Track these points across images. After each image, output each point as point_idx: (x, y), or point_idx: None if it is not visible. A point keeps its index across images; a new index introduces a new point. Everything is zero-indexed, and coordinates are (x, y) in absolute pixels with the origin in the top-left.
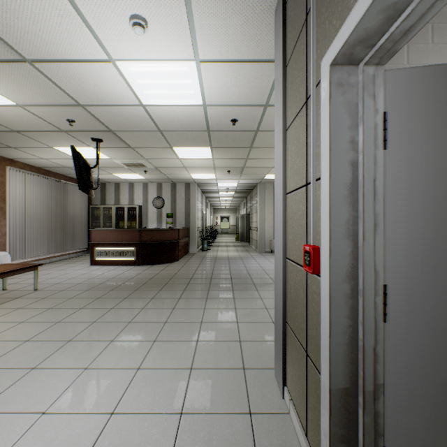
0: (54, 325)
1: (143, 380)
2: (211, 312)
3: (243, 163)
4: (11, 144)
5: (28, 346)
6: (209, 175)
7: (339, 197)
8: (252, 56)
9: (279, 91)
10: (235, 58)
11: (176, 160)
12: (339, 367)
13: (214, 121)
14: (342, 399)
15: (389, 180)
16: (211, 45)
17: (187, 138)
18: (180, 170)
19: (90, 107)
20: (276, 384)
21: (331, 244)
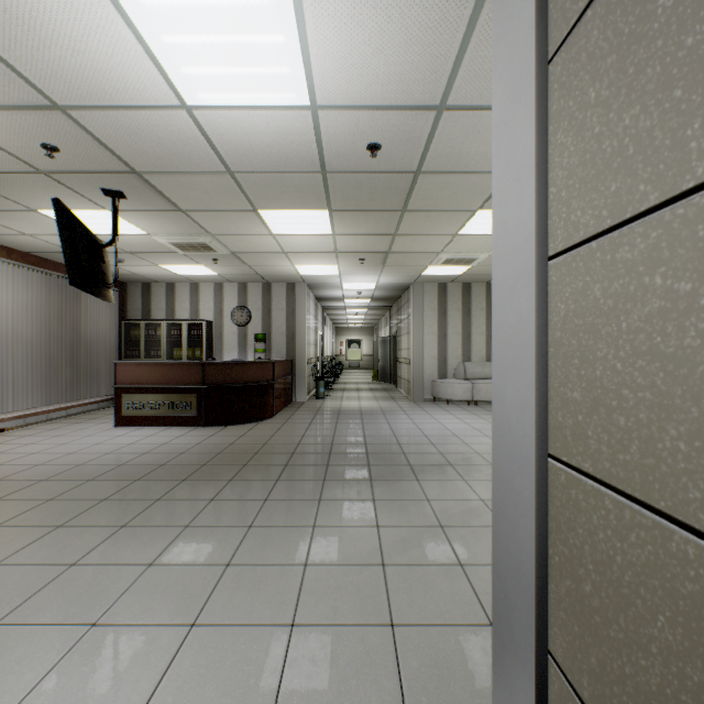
0: None
1: None
2: (328, 537)
3: (387, 243)
4: None
5: None
6: (327, 268)
7: None
8: None
9: None
10: None
11: (267, 238)
12: None
13: (333, 150)
14: None
15: None
16: None
17: (284, 190)
18: (276, 258)
19: (79, 112)
20: None
21: None
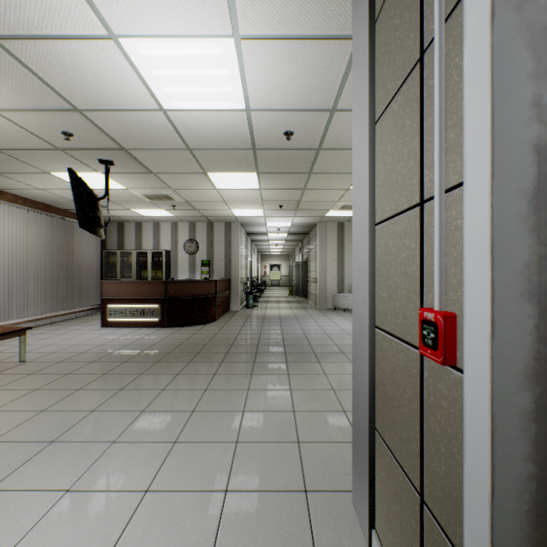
0: (36, 416)
1: (151, 512)
2: (258, 395)
3: (299, 194)
4: None
5: None
6: (255, 211)
7: (510, 216)
8: (316, 29)
9: (362, 66)
10: (292, 33)
11: (212, 191)
12: None
13: (261, 135)
14: None
15: None
16: (256, 10)
17: (226, 160)
18: (218, 205)
19: (91, 113)
20: (357, 520)
21: (494, 310)
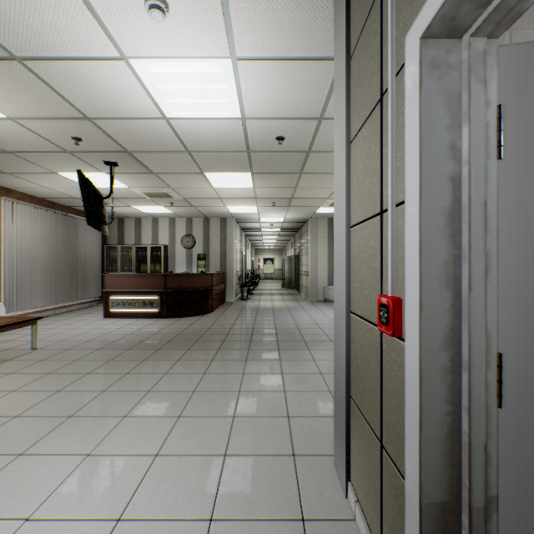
0: (53, 396)
1: (162, 471)
2: (252, 378)
3: (291, 192)
4: (5, 169)
5: (17, 423)
6: (249, 208)
7: (433, 227)
8: (304, 52)
9: (341, 92)
10: (282, 55)
11: (209, 190)
12: (433, 472)
13: (255, 140)
14: (438, 519)
15: (505, 203)
16: (251, 36)
17: (222, 161)
18: (214, 202)
19: (100, 120)
20: (337, 477)
21: (422, 295)
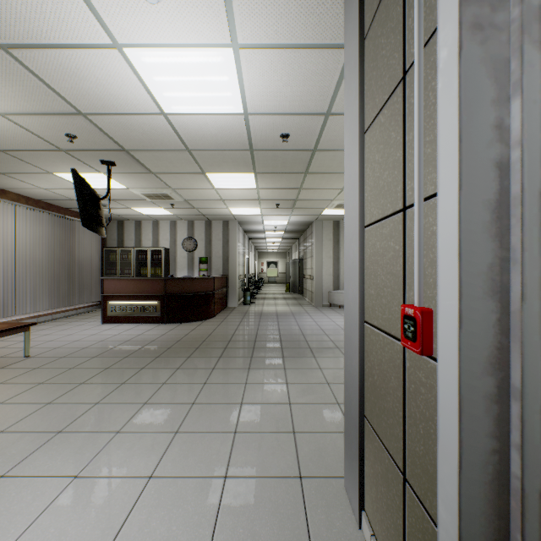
0: (42, 408)
1: (156, 496)
2: (255, 389)
3: (295, 193)
4: None
5: (1, 440)
6: (252, 210)
7: (475, 224)
8: (311, 39)
9: (353, 78)
10: (287, 42)
11: (210, 191)
12: (475, 524)
13: (258, 137)
14: None
15: None
16: (254, 21)
17: (224, 160)
18: (216, 204)
19: (94, 116)
20: (348, 503)
21: (462, 306)
